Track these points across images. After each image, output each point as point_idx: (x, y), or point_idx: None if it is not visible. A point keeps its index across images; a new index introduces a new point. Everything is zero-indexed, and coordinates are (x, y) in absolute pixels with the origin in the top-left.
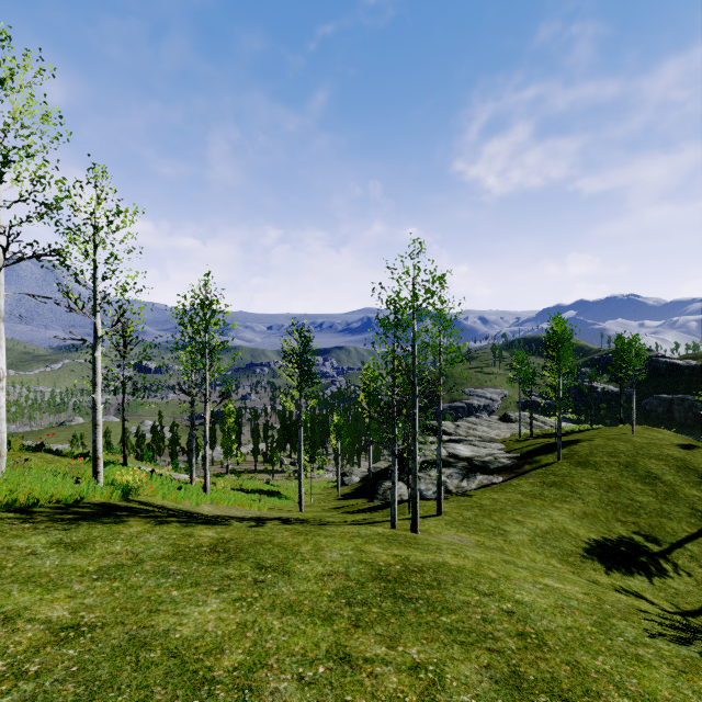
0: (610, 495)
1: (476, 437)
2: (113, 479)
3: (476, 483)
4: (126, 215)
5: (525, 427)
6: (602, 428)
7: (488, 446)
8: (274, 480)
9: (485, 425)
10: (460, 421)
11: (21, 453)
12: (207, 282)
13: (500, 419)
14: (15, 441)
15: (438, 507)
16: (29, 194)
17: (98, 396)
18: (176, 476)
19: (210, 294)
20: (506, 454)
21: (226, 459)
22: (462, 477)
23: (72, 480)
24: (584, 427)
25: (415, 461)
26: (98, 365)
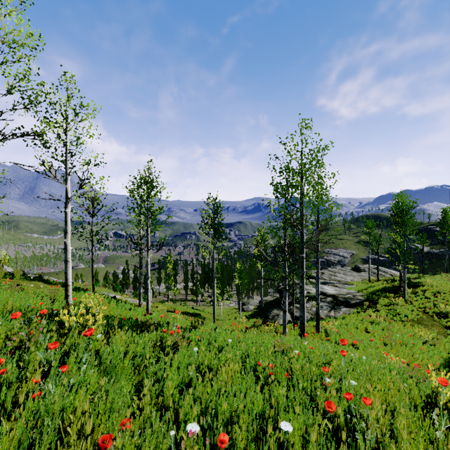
0: (449, 326)
1: (336, 281)
2: (80, 301)
3: (341, 313)
4: (87, 109)
5: (372, 275)
6: (432, 276)
7: (347, 287)
8: (198, 306)
9: (341, 273)
10: (323, 270)
11: (20, 281)
12: (150, 167)
13: (352, 269)
14: (17, 272)
15: (316, 330)
16: (12, 86)
17: (68, 240)
18: (134, 301)
19: (150, 174)
20: (361, 293)
21: (167, 291)
22: (330, 309)
23: (49, 301)
24: (417, 275)
25: (303, 294)
26: (68, 218)
